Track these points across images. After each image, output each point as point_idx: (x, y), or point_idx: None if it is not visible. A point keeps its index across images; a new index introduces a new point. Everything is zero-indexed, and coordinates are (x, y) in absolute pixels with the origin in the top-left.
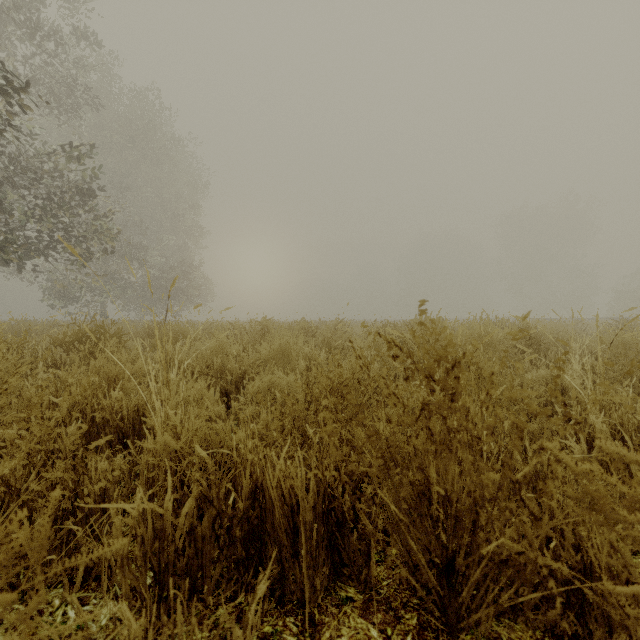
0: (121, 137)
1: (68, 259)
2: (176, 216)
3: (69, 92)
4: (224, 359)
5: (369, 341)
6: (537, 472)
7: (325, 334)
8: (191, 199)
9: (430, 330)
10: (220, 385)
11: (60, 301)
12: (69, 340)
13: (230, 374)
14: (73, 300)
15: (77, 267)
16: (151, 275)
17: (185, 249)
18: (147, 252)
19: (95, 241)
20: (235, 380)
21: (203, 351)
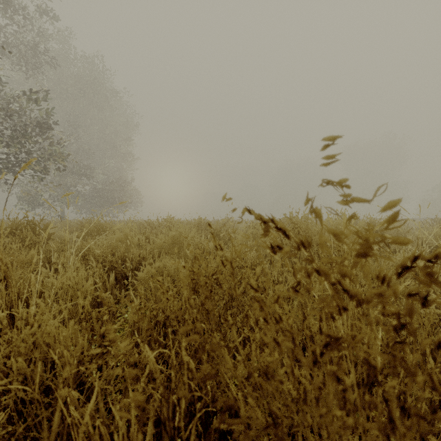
0: (74, 89)
1: (32, 175)
2: (114, 146)
3: (34, 54)
4: (128, 248)
5: (249, 233)
6: (439, 382)
7: (215, 228)
8: (126, 135)
9: (298, 224)
10: (121, 270)
11: (29, 206)
12: (3, 232)
13: (132, 260)
14: (39, 205)
15: (44, 182)
16: (97, 188)
17: (121, 170)
18: (94, 171)
19: (50, 161)
20: (135, 266)
21: (109, 241)
